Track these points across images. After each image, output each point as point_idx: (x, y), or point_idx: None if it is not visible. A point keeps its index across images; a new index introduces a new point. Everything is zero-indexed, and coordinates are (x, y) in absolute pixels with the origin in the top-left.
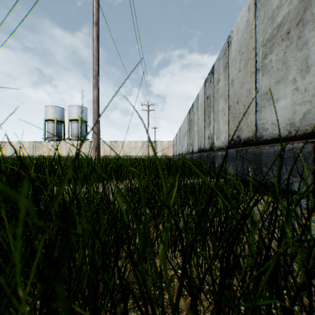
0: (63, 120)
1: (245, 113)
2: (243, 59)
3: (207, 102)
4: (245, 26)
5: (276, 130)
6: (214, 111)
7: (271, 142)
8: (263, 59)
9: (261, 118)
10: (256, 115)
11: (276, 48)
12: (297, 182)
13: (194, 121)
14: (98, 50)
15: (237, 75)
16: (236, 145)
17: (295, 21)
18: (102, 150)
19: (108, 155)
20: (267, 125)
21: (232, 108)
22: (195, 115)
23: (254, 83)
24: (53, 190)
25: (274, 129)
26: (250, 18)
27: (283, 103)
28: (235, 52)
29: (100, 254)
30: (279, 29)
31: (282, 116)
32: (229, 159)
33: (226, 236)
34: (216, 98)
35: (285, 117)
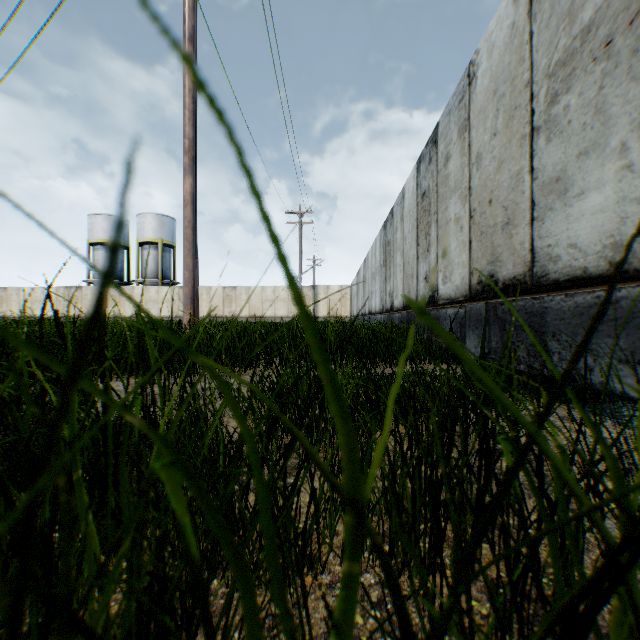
0: (126, 243)
1: (508, 225)
2: (504, 109)
3: (423, 203)
4: (507, 37)
5: (579, 259)
6: (439, 222)
7: (569, 287)
8: (549, 105)
9: (543, 234)
10: (533, 229)
11: (579, 80)
12: (631, 374)
13: (394, 244)
14: (195, 96)
15: (489, 143)
16: (488, 293)
17: (625, 17)
18: (206, 306)
19: (218, 315)
20: (557, 250)
21: (478, 214)
22: (398, 233)
23: (528, 159)
24: (43, 405)
25: (575, 257)
26: (518, 19)
27: (597, 199)
28: (485, 96)
29: (127, 632)
30: (586, 38)
31: (595, 228)
32: (471, 323)
33: (564, 602)
34: (443, 194)
35: (601, 231)
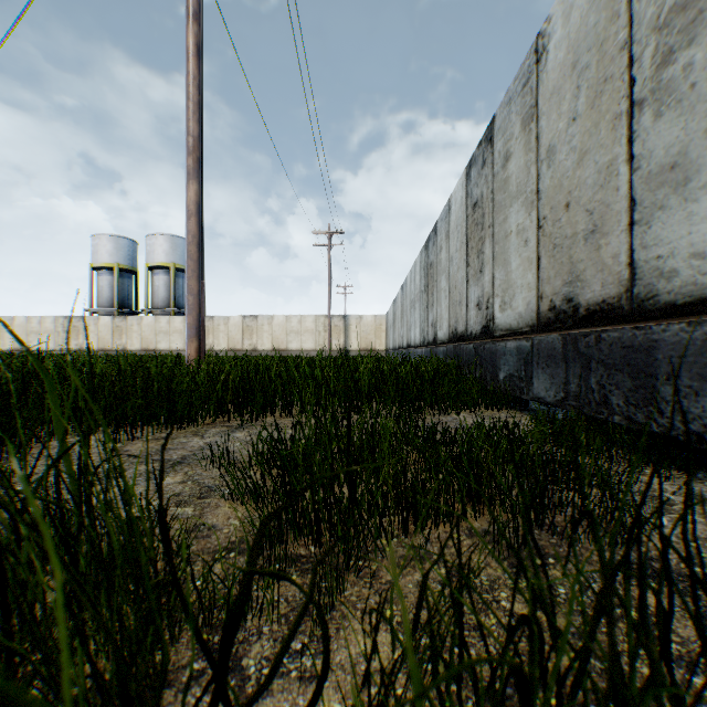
0: (134, 268)
1: (594, 234)
2: (587, 85)
3: (474, 216)
4: None
5: None
6: (495, 237)
7: (692, 312)
8: (659, 68)
9: (650, 242)
10: (633, 236)
11: None
12: None
13: (438, 266)
14: (201, 85)
15: (566, 131)
16: (564, 322)
17: None
18: (224, 338)
19: (237, 348)
20: (673, 262)
21: (550, 222)
22: (442, 253)
23: (626, 144)
24: None
25: (702, 270)
26: None
27: None
28: (559, 72)
29: None
30: None
31: None
32: (540, 359)
33: None
34: (501, 202)
35: None
